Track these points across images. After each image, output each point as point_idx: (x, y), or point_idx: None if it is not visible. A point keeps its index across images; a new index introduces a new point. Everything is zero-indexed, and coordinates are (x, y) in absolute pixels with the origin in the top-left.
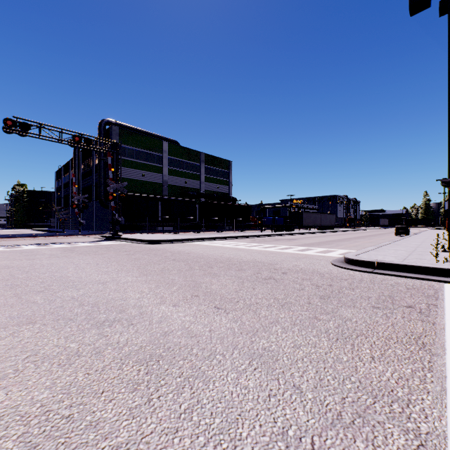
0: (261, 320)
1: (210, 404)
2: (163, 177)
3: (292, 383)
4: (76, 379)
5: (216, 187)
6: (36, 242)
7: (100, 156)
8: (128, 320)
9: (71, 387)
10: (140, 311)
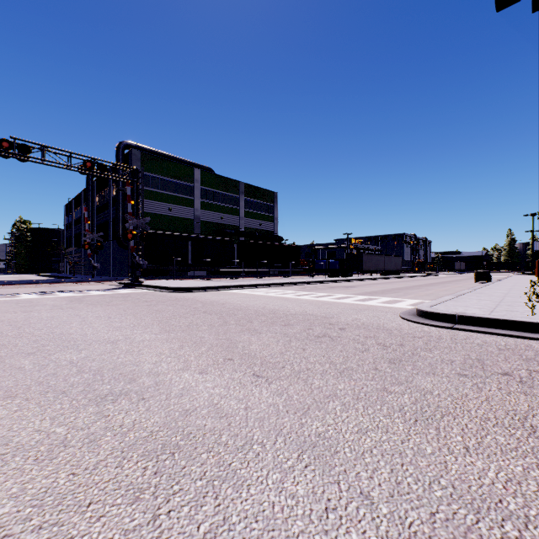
0: (313, 394)
1: (242, 524)
2: (194, 212)
3: (359, 489)
4: (56, 482)
5: (258, 224)
6: (39, 291)
7: (118, 186)
8: (138, 394)
9: (46, 495)
10: (155, 381)
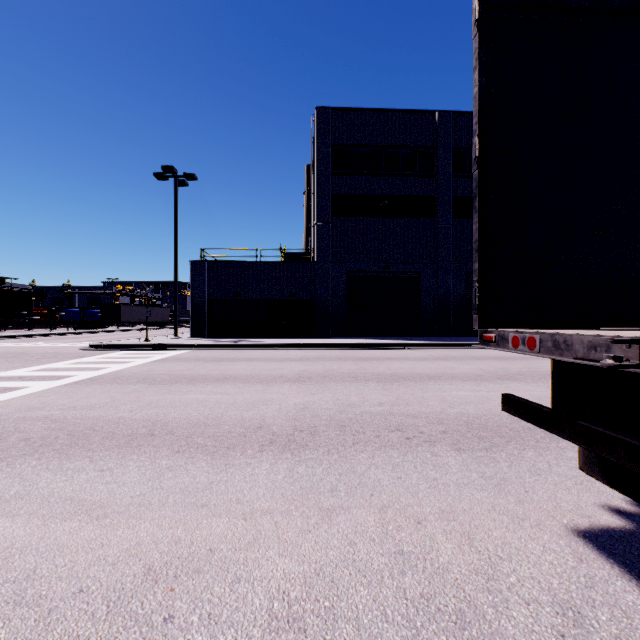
0: None
1: None
2: None
3: None
4: None
5: None
6: None
7: None
8: None
9: None
10: None
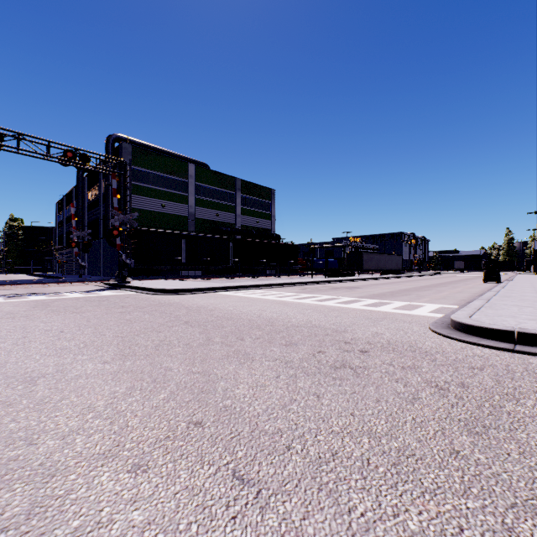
0: None
1: None
2: (188, 208)
3: None
4: None
5: (255, 221)
6: (11, 293)
7: (108, 181)
8: None
9: None
10: (33, 499)
